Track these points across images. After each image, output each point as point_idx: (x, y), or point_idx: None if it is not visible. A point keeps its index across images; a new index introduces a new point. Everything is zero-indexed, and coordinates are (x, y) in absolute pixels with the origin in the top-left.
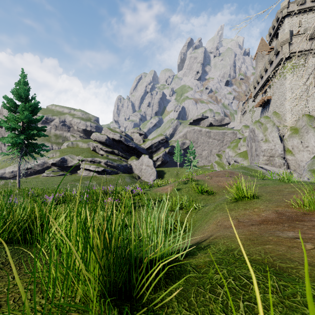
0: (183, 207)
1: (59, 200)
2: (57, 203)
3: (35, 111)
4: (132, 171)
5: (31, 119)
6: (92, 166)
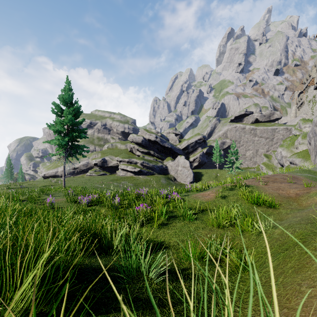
0: (234, 224)
1: (93, 201)
2: (90, 204)
3: (77, 114)
4: (167, 172)
5: (74, 122)
6: (129, 166)
